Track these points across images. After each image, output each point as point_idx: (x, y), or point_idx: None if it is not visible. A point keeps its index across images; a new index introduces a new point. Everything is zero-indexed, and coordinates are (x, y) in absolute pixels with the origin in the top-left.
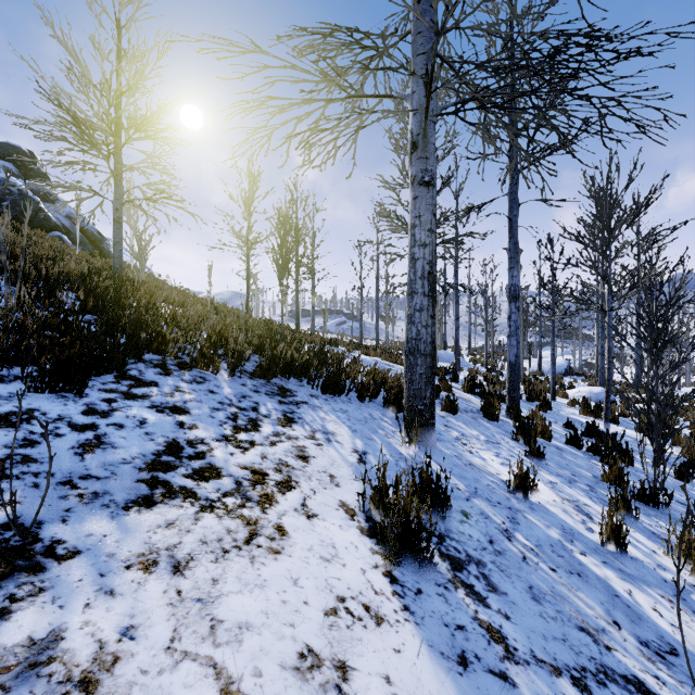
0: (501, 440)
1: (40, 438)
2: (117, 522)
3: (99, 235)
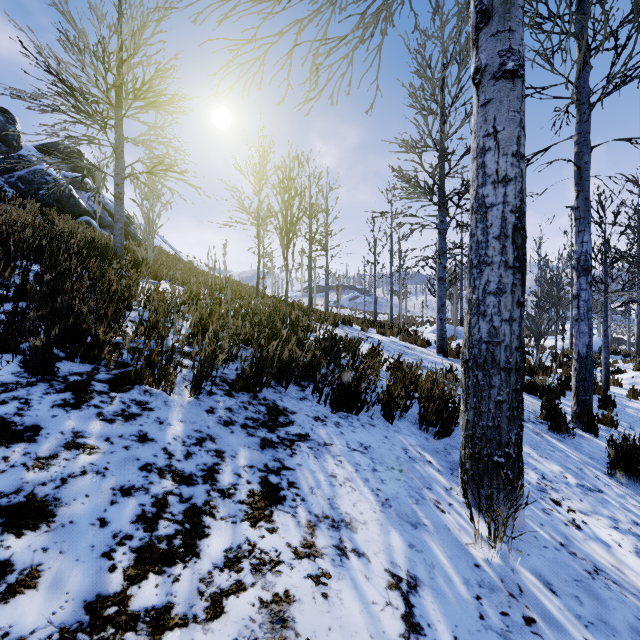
0: (596, 480)
1: None
2: None
3: (127, 219)
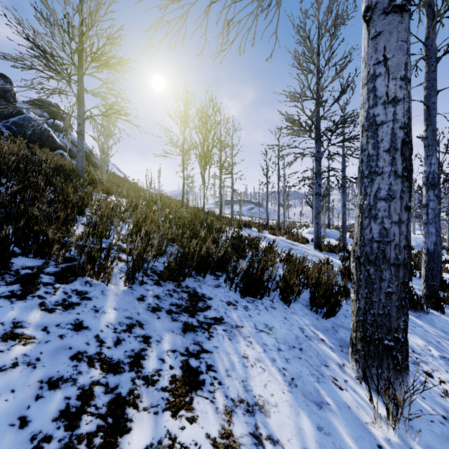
0: None
1: None
2: None
3: (90, 152)
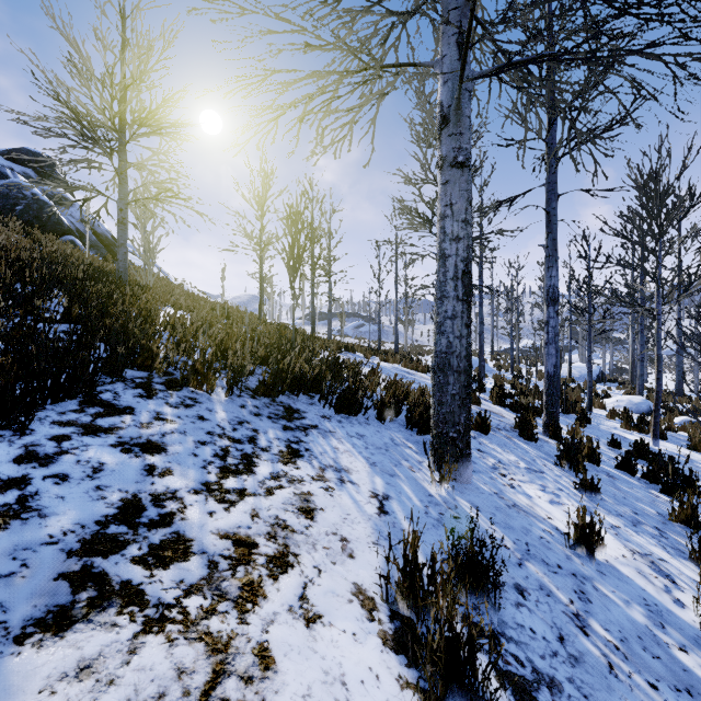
0: (543, 467)
1: None
2: None
3: (113, 238)
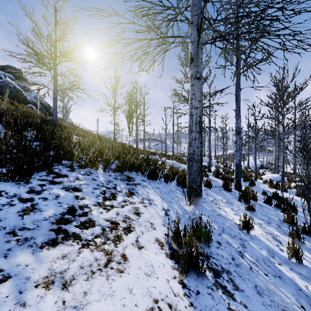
0: (233, 201)
1: (2, 206)
2: (35, 256)
3: (49, 105)
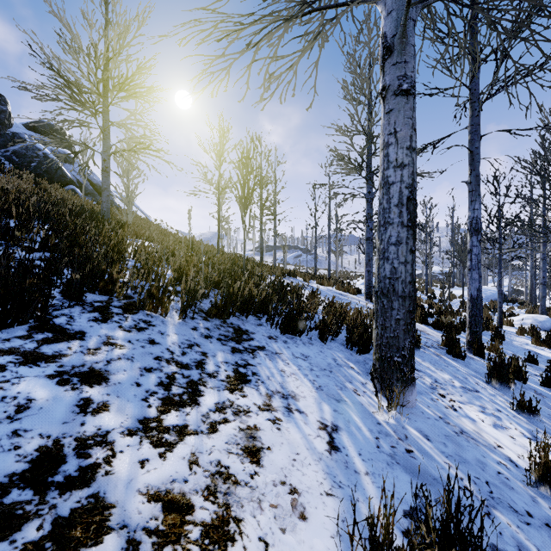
0: (476, 385)
1: None
2: None
3: None
